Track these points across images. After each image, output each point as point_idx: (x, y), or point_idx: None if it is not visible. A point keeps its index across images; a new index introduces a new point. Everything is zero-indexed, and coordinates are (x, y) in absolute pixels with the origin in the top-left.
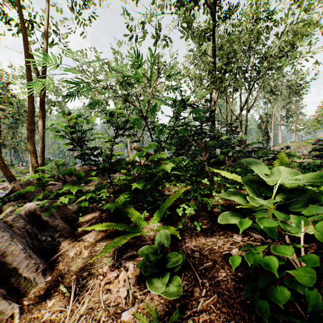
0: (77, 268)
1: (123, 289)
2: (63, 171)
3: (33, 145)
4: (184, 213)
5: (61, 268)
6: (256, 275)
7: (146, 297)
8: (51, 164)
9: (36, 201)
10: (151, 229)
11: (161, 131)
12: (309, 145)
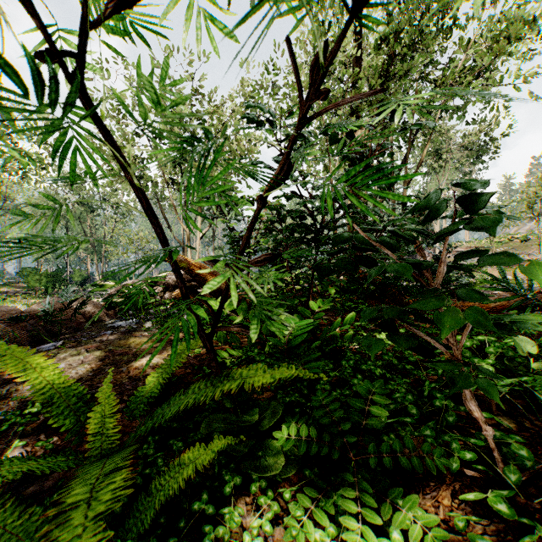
0: None
1: None
2: None
3: None
4: None
5: None
6: None
7: None
8: None
9: None
10: None
11: (204, 181)
12: (499, 247)
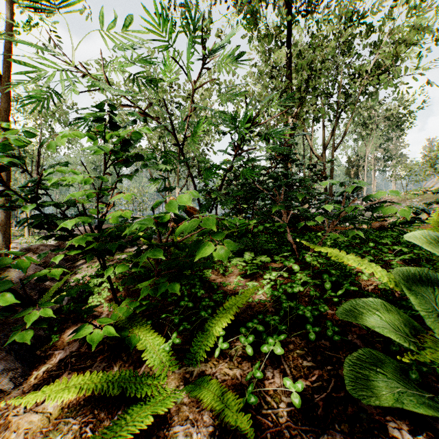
0: None
1: None
2: None
3: None
4: (257, 340)
5: None
6: None
7: None
8: None
9: None
10: (184, 381)
11: (211, 173)
12: (414, 198)
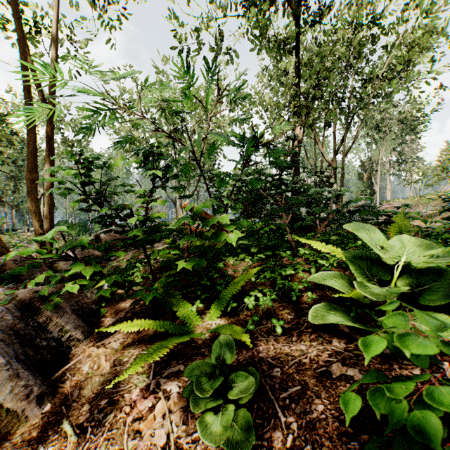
0: (93, 391)
1: (161, 432)
2: (72, 242)
3: (36, 202)
4: (257, 304)
5: (68, 391)
6: (372, 410)
7: (197, 446)
8: (52, 232)
9: (36, 285)
10: (206, 329)
11: (223, 183)
12: (429, 202)
